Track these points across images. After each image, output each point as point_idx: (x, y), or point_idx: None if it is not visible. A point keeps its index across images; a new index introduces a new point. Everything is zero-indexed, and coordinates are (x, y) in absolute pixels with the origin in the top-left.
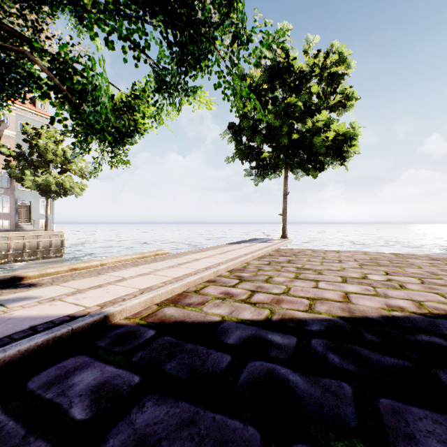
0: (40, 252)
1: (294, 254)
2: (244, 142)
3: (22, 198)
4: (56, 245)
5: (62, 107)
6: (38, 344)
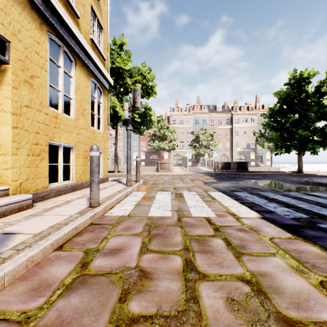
0: None
1: None
2: None
3: (258, 152)
4: None
5: (311, 153)
6: (309, 174)
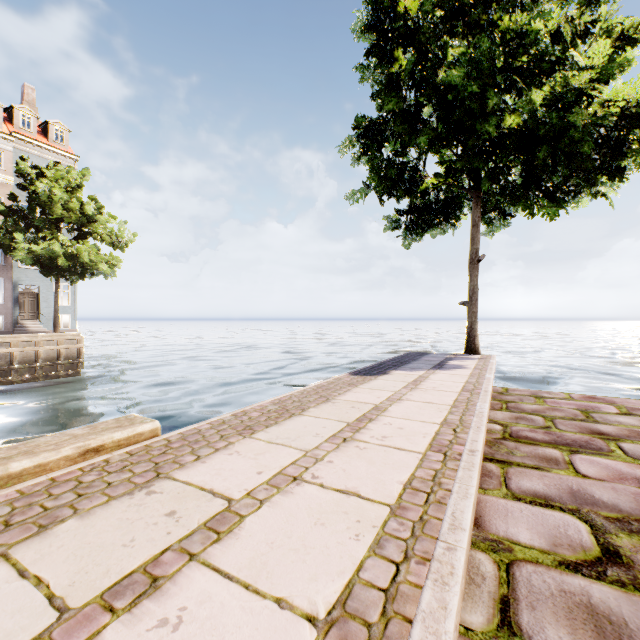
0: (41, 368)
1: (592, 431)
2: (387, 156)
3: (24, 281)
4: (69, 356)
5: None
6: None
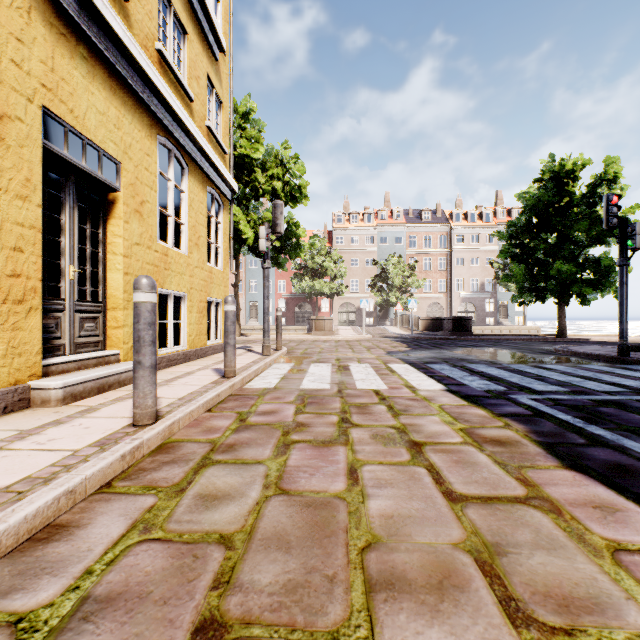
0: None
1: None
2: None
3: (501, 299)
4: None
5: (581, 302)
6: (576, 339)
